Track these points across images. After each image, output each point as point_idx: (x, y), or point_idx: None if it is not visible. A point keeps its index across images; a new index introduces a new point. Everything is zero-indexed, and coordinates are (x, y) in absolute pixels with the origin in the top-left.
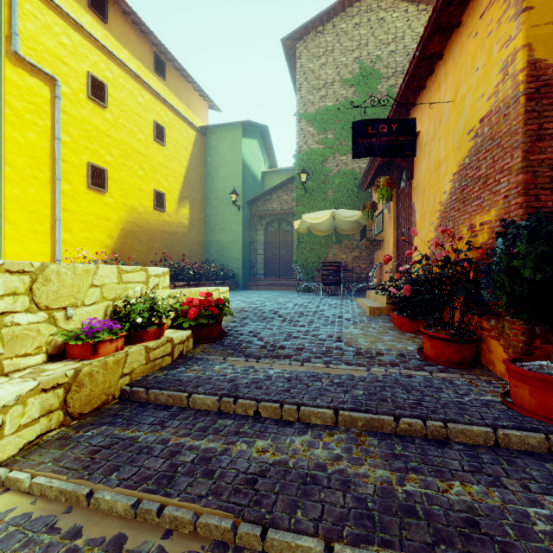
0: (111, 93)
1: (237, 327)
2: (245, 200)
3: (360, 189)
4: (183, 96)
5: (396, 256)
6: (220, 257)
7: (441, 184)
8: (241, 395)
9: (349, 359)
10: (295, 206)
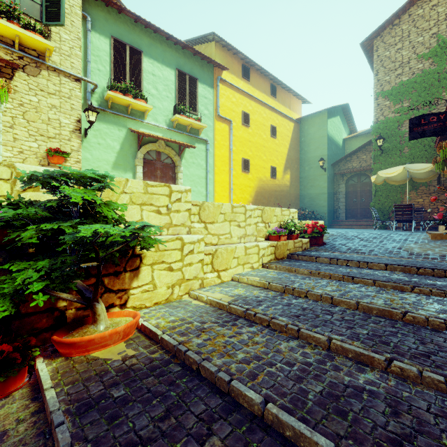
0: (251, 118)
1: (331, 242)
2: (330, 163)
3: None
4: (286, 103)
5: None
6: (311, 206)
7: None
8: (339, 258)
9: (403, 255)
10: (373, 164)
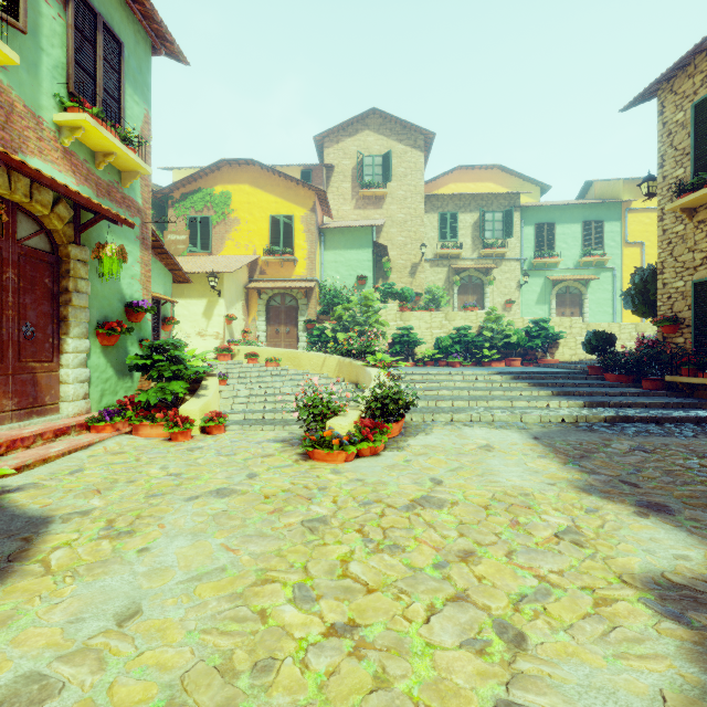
0: None
1: None
2: None
3: None
4: None
5: None
6: None
7: None
8: None
9: None
10: None
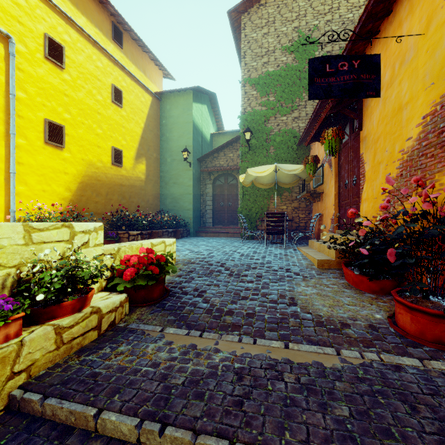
0: (69, 56)
1: (182, 283)
2: (196, 157)
3: (299, 146)
4: (140, 64)
5: (337, 207)
6: (174, 208)
7: (404, 130)
8: (171, 417)
9: (310, 332)
10: (240, 162)
